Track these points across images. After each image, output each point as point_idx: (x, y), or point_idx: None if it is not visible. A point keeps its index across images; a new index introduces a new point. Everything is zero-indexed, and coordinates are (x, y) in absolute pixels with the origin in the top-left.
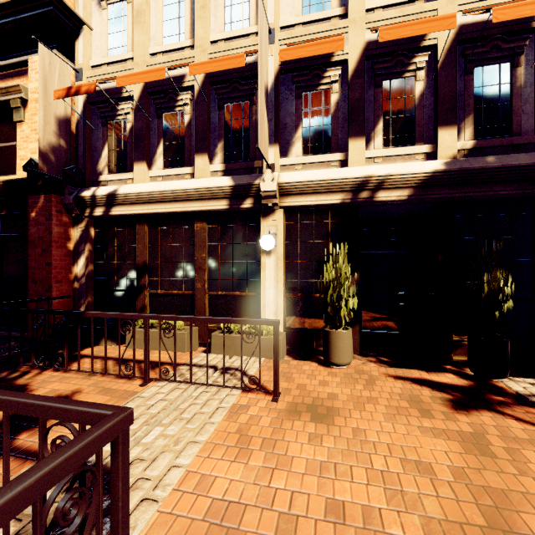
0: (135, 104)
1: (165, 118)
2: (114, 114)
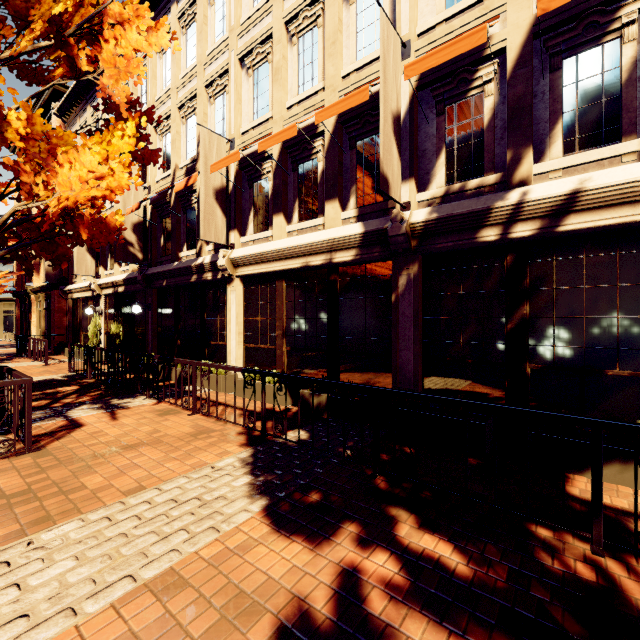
0: None
1: None
2: None
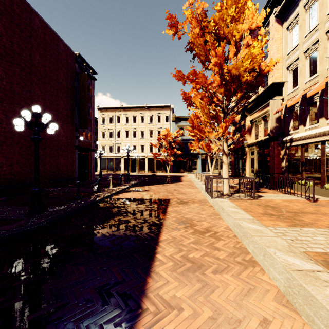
0: (299, 105)
1: (310, 105)
2: (293, 109)
